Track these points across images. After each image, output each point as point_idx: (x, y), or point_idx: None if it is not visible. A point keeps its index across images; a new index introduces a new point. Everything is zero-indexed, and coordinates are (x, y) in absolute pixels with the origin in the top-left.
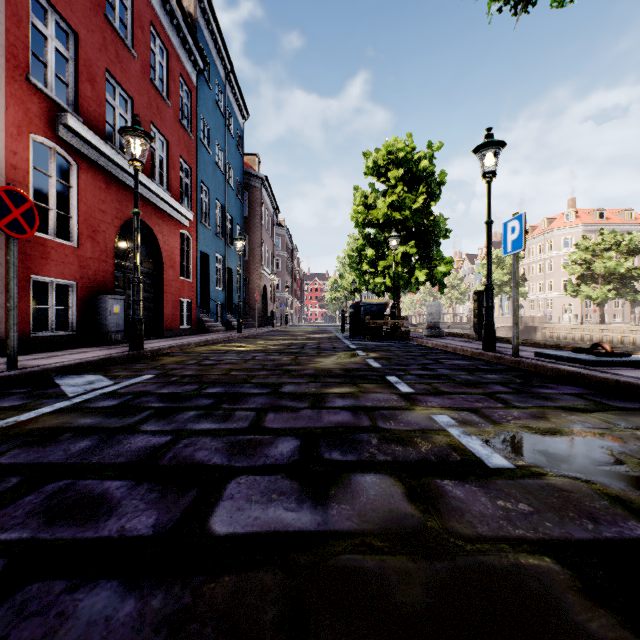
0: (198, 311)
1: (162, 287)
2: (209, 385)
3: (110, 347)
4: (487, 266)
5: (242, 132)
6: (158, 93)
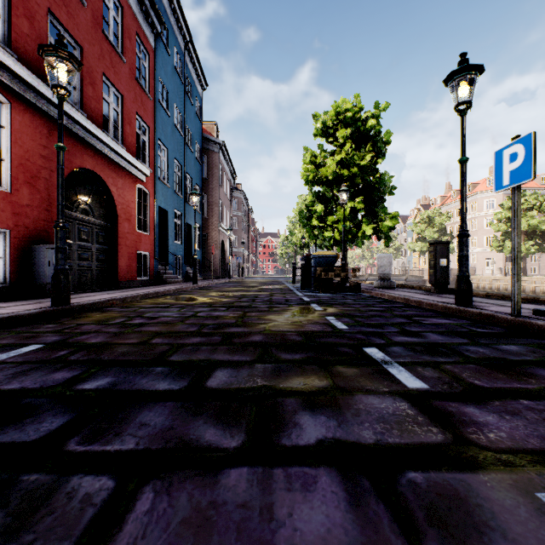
0: (156, 263)
1: (117, 239)
2: (98, 369)
3: (41, 301)
4: (461, 209)
5: (201, 101)
6: (112, 47)
